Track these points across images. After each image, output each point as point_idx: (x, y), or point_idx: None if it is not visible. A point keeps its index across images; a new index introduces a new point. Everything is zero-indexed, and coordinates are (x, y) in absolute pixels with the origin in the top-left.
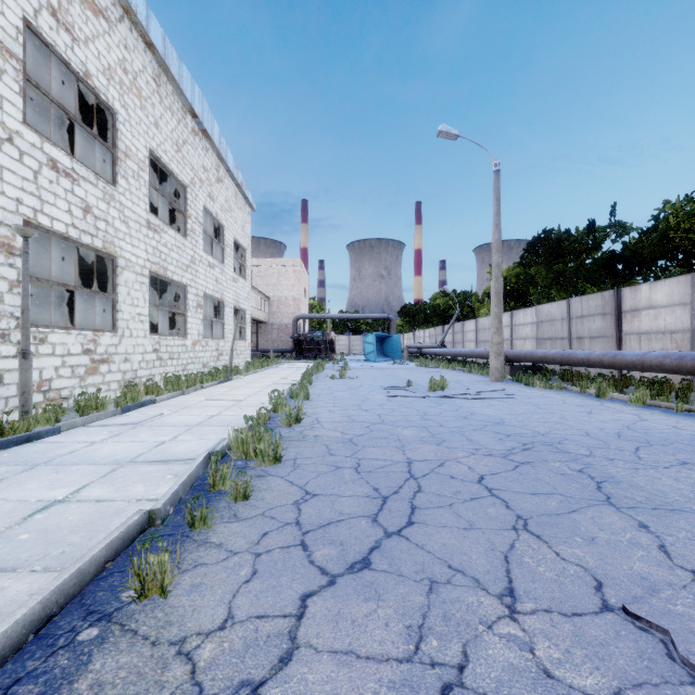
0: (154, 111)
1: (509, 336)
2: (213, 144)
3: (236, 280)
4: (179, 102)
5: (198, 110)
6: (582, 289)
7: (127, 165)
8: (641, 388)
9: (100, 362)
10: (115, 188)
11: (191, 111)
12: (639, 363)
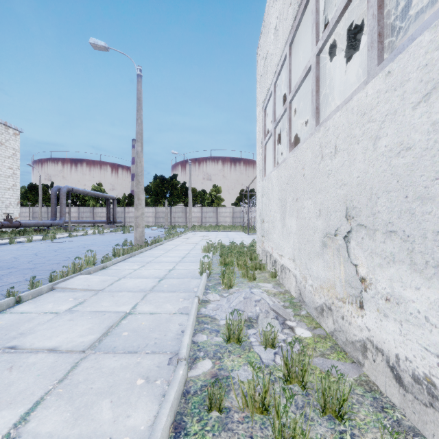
0: None
1: None
2: None
3: None
4: None
5: None
6: (45, 203)
7: None
8: (79, 225)
9: None
10: None
11: None
12: (76, 222)
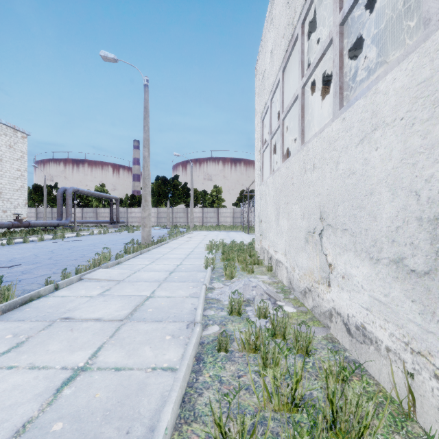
0: None
1: None
2: None
3: None
4: None
5: None
6: (49, 204)
7: None
8: (82, 225)
9: None
10: None
11: None
12: (79, 222)
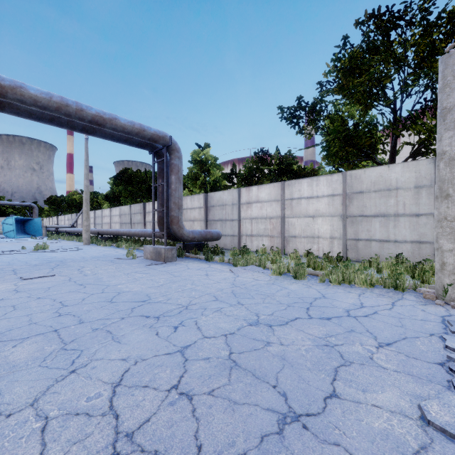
0: None
1: (110, 221)
2: None
3: None
4: None
5: None
6: (142, 200)
7: None
8: (128, 242)
9: None
10: None
11: None
12: (134, 233)
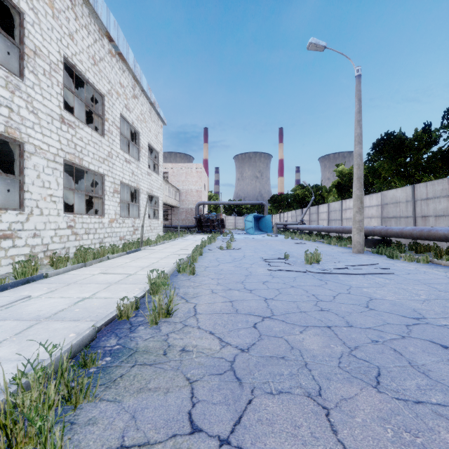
0: (69, 24)
1: None
2: (128, 67)
3: (150, 174)
4: (96, 25)
5: (113, 35)
6: (419, 178)
7: (36, 63)
8: None
9: (1, 237)
10: (21, 80)
11: (107, 35)
12: None
